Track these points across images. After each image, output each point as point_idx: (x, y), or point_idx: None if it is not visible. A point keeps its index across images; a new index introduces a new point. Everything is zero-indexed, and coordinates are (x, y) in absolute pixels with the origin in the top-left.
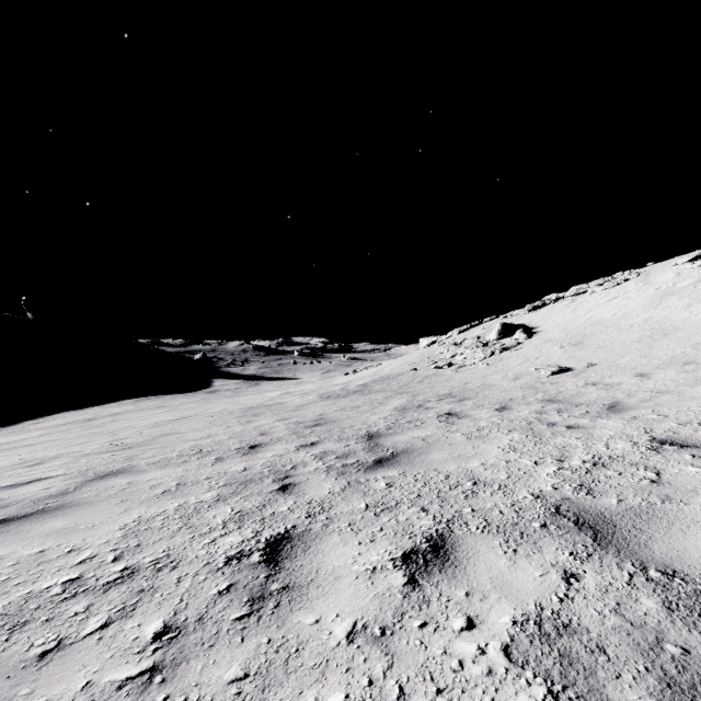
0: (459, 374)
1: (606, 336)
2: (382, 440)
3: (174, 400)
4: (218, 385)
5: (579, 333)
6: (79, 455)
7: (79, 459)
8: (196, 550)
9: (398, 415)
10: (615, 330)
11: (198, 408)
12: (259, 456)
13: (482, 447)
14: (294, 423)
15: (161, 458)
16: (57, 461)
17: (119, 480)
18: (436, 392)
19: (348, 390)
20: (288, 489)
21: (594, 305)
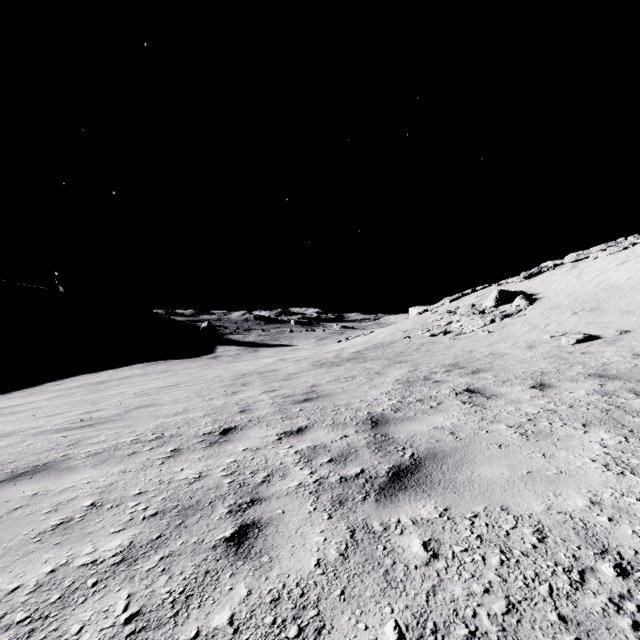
0: (459, 341)
1: (628, 301)
2: (392, 430)
3: (179, 365)
4: (221, 350)
5: (592, 298)
6: (33, 432)
7: (26, 440)
8: None
9: (403, 390)
10: (637, 294)
11: (196, 373)
12: (226, 449)
13: (561, 457)
14: (282, 396)
15: (110, 445)
16: (2, 442)
17: (28, 486)
18: (439, 361)
19: (342, 357)
20: (247, 539)
21: (601, 269)
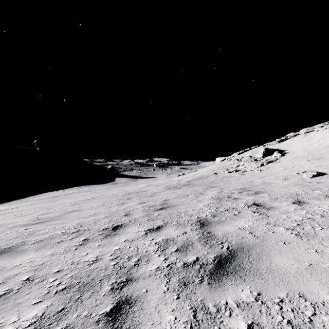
0: (244, 176)
1: None
2: (213, 229)
3: (96, 187)
4: (118, 180)
5: (317, 152)
6: (11, 226)
7: (5, 231)
8: None
9: (216, 203)
10: None
11: (104, 192)
12: (115, 240)
13: None
14: (148, 206)
15: (49, 235)
16: None
17: None
18: (234, 187)
19: (181, 184)
20: (120, 314)
21: (321, 137)
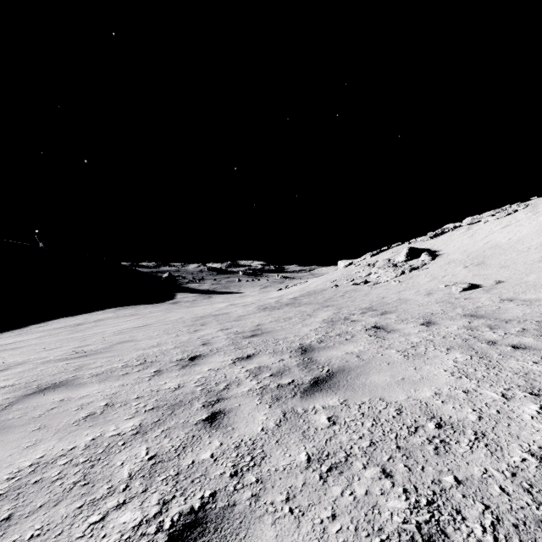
0: (375, 289)
1: (506, 257)
2: (316, 355)
3: (145, 309)
4: (180, 297)
5: (480, 255)
6: (41, 361)
7: (37, 367)
8: (72, 540)
9: (327, 327)
10: (513, 252)
11: (161, 316)
12: (195, 369)
13: (426, 369)
14: (234, 333)
15: (106, 369)
16: (18, 368)
17: (55, 395)
18: (358, 306)
19: (282, 303)
20: (217, 419)
21: (489, 231)
